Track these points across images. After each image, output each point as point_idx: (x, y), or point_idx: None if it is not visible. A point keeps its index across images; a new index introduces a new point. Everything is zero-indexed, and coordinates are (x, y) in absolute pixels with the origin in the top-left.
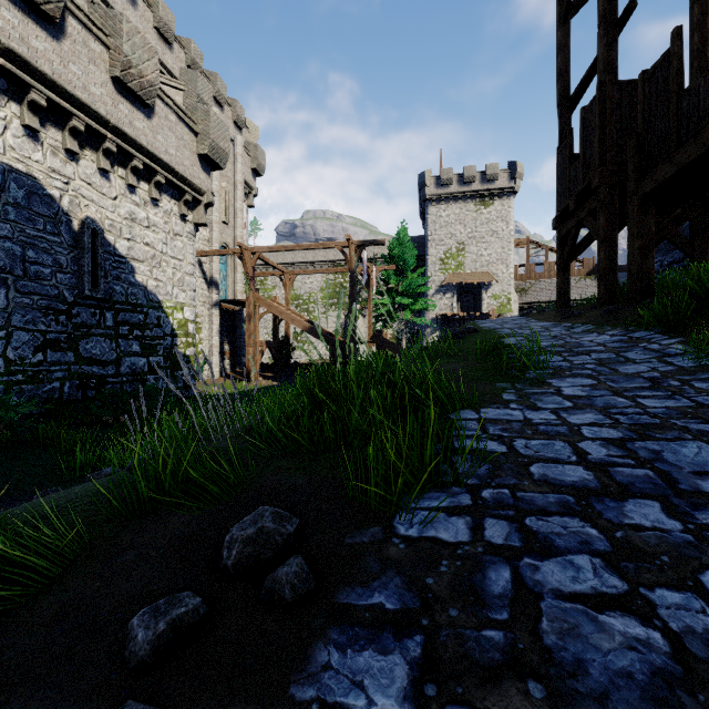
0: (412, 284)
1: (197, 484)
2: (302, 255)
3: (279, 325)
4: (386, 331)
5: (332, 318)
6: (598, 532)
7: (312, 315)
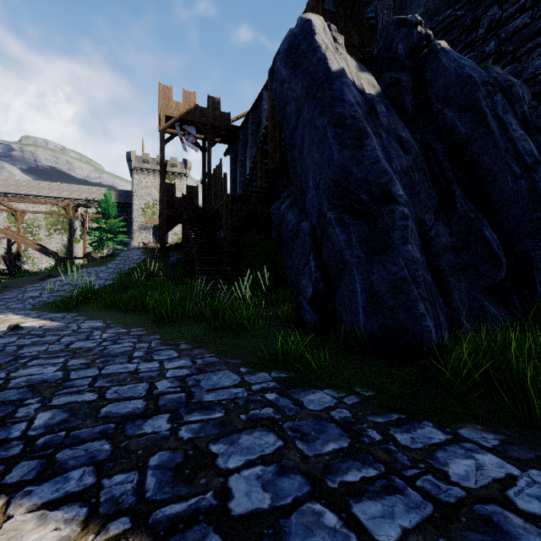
0: (114, 226)
1: (34, 277)
2: (27, 189)
3: (1, 242)
4: (103, 251)
5: (56, 240)
6: (88, 273)
7: (37, 236)
